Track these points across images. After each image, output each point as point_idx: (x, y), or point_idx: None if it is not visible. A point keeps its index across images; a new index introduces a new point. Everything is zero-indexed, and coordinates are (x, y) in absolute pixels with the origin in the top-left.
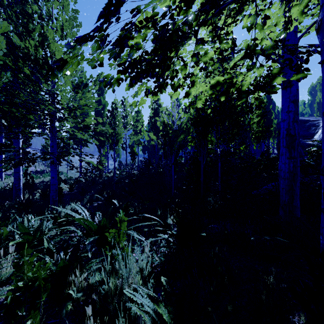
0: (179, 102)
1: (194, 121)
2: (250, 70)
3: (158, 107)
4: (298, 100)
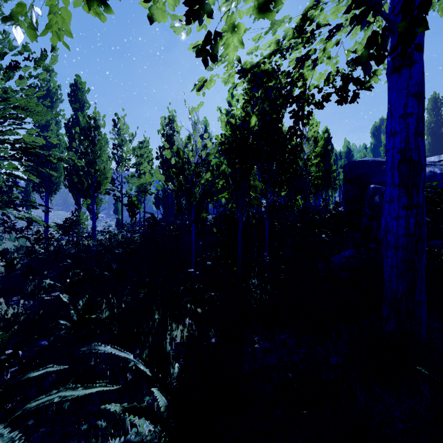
0: (209, 135)
1: (226, 148)
2: (333, 34)
3: (172, 133)
4: (423, 95)
